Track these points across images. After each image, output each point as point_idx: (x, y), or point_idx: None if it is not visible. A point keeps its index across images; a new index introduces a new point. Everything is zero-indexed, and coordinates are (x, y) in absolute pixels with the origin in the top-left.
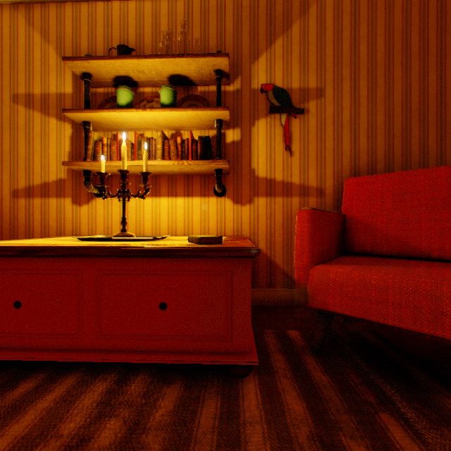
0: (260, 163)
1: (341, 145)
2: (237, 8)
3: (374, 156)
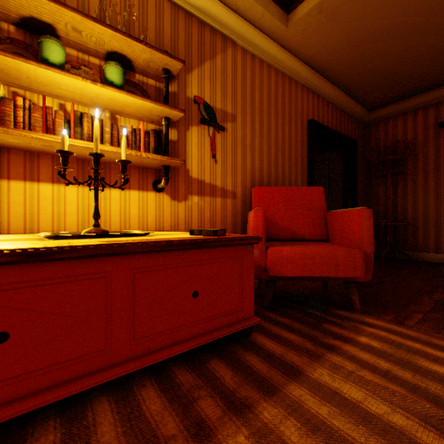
0: (193, 165)
1: (246, 161)
2: (175, 15)
3: (262, 173)
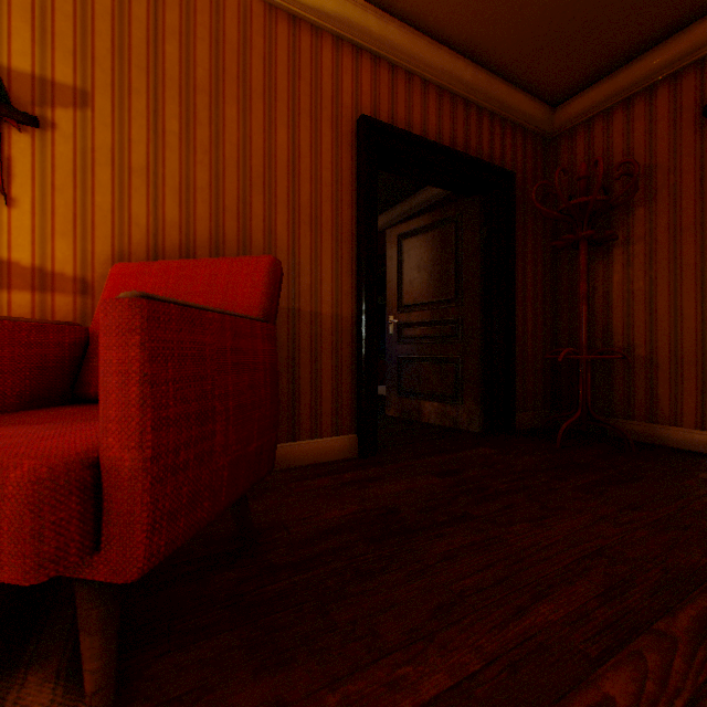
0: None
1: (130, 206)
2: None
3: (194, 235)
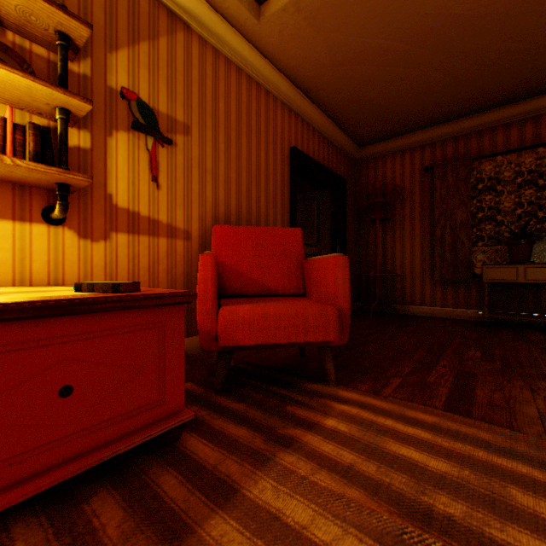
0: (121, 188)
1: (206, 191)
2: None
3: (230, 208)
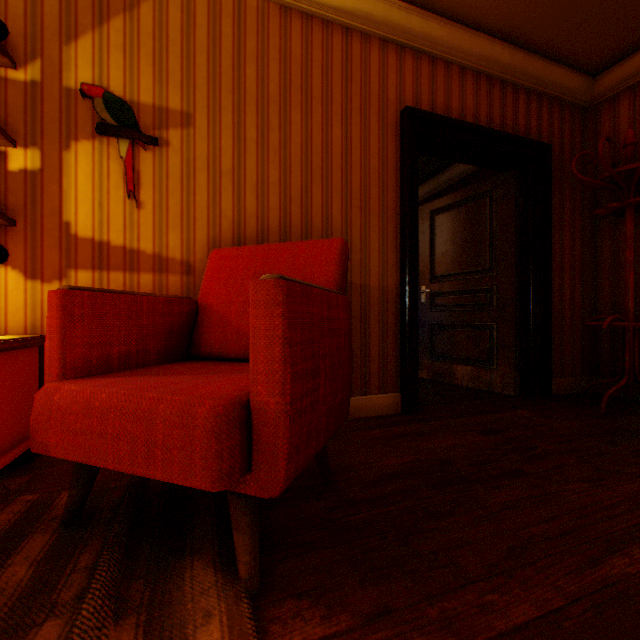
0: (82, 213)
1: (220, 202)
2: None
3: (267, 222)
